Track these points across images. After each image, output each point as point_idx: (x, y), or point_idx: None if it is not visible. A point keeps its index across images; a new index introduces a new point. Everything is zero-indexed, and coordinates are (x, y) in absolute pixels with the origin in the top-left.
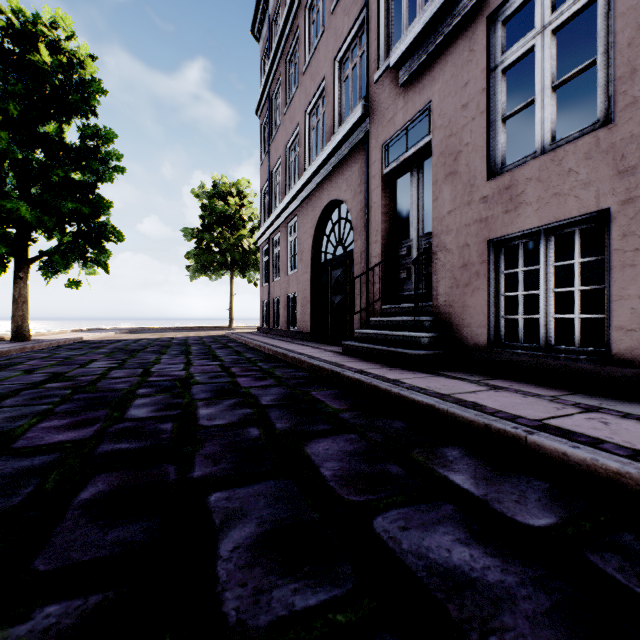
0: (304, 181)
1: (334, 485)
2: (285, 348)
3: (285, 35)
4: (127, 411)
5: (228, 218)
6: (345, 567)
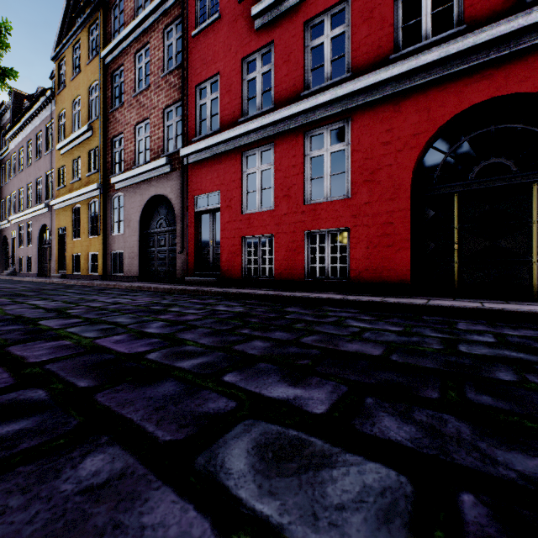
0: None
1: None
2: None
3: None
4: None
5: None
6: None
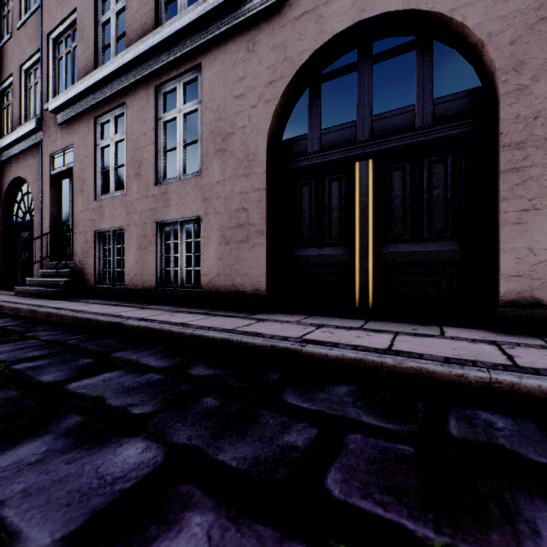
0: None
1: None
2: None
3: None
4: None
5: None
6: None
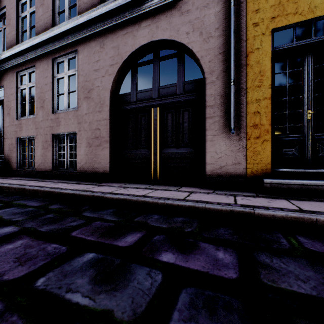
0: None
1: None
2: None
3: None
4: None
5: None
6: None
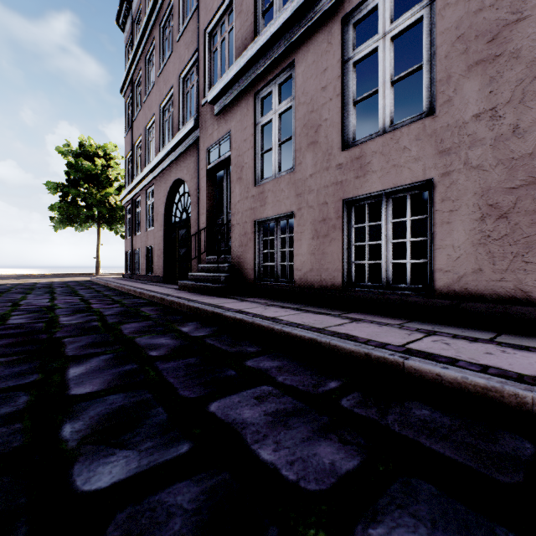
0: (158, 161)
1: (127, 333)
2: (138, 287)
3: (144, 39)
4: (8, 321)
5: (95, 176)
6: (117, 346)
